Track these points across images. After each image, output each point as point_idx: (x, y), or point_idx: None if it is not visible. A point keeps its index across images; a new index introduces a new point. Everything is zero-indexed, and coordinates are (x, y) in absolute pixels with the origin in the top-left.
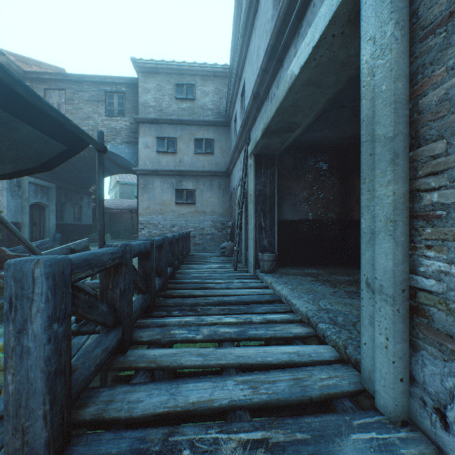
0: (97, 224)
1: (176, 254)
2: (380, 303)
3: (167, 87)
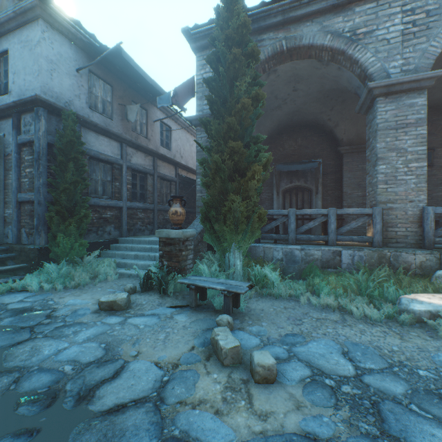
0: None
1: None
2: None
3: None
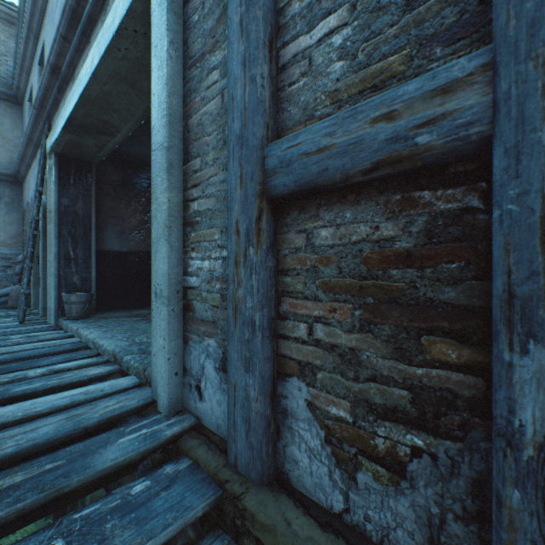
0: None
1: None
2: (161, 307)
3: None
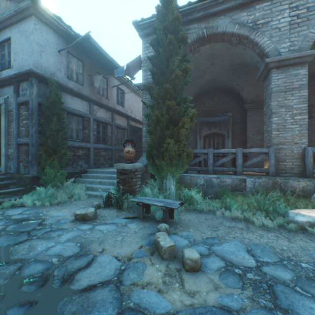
0: None
1: None
2: (4, 157)
3: None
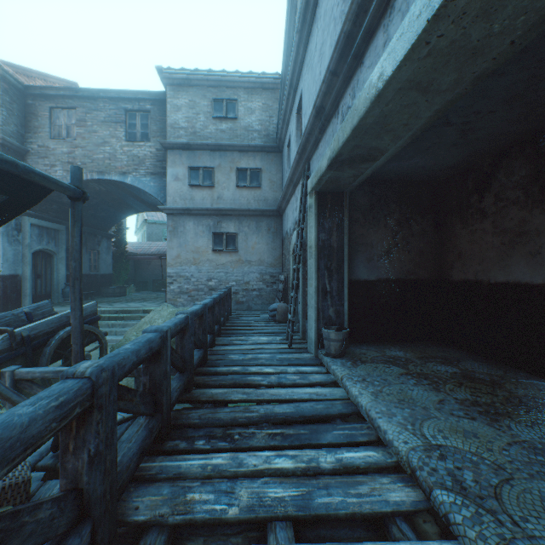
0: (118, 273)
1: (210, 325)
2: None
3: (202, 104)
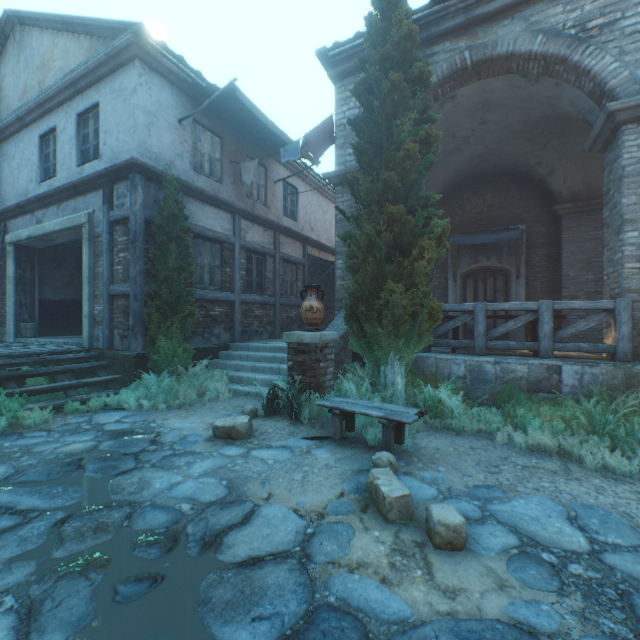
0: None
1: None
2: (87, 319)
3: None
